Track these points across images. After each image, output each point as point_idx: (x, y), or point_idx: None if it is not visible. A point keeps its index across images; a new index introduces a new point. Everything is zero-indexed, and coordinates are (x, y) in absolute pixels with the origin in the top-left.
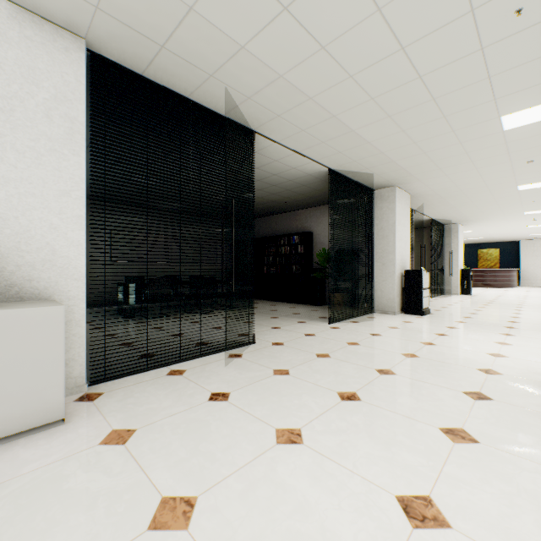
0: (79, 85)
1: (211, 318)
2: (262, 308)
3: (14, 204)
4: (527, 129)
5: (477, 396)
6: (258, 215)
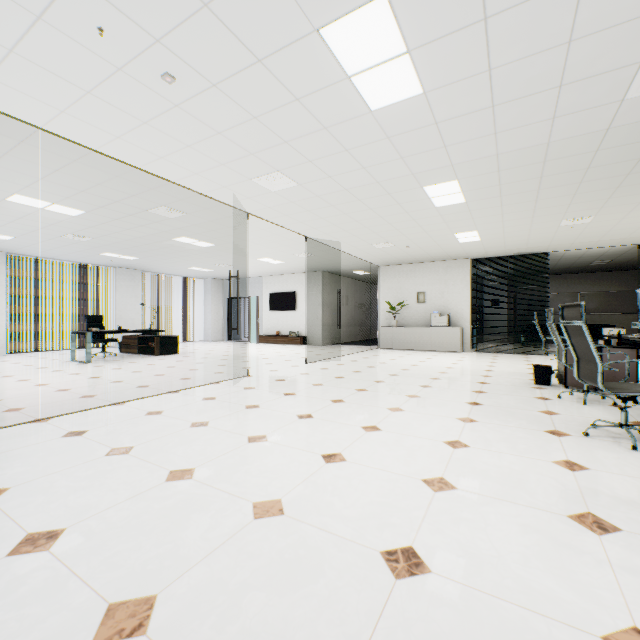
0: (468, 271)
1: None
2: None
3: (455, 305)
4: None
5: None
6: None
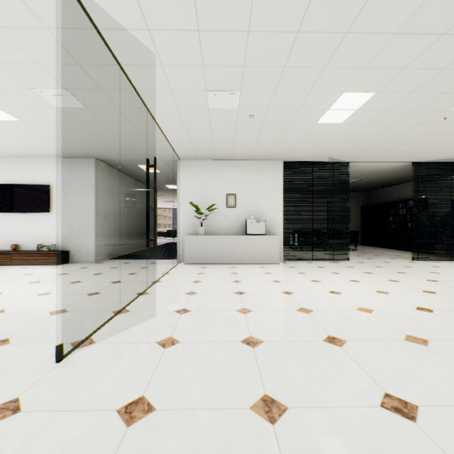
0: (281, 174)
1: (336, 253)
2: (375, 252)
3: (267, 210)
4: None
5: (431, 280)
6: (381, 187)
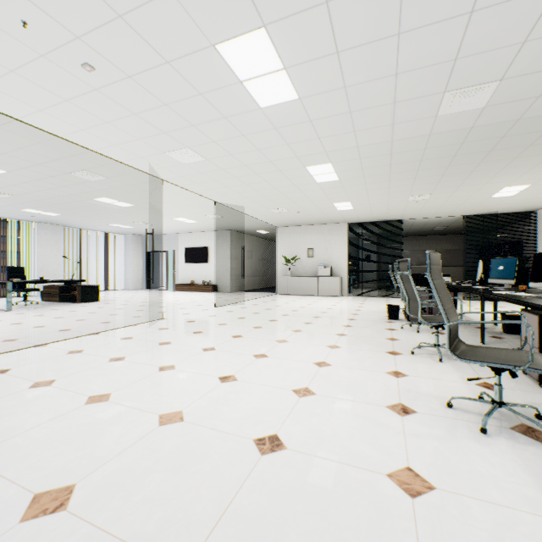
0: (346, 233)
1: None
2: (462, 295)
3: (336, 259)
4: (526, 192)
5: None
6: (492, 229)
